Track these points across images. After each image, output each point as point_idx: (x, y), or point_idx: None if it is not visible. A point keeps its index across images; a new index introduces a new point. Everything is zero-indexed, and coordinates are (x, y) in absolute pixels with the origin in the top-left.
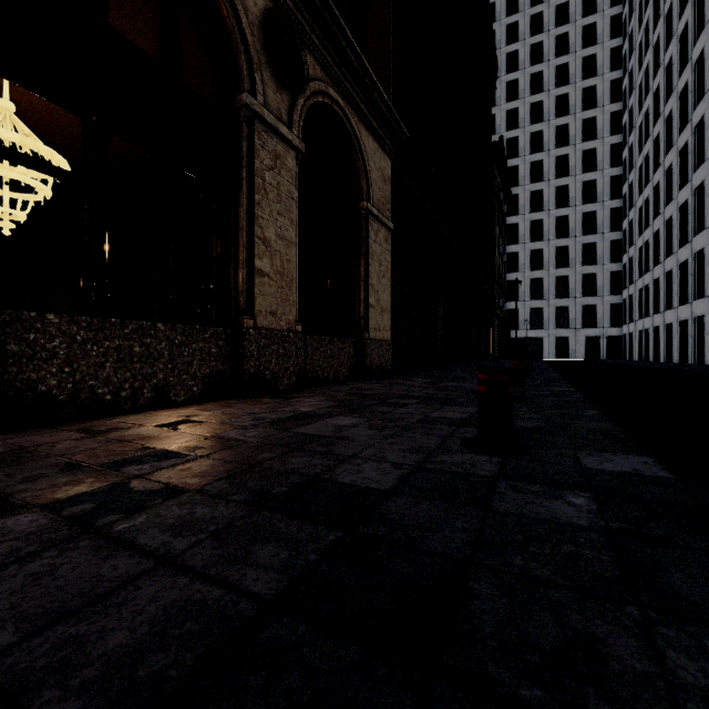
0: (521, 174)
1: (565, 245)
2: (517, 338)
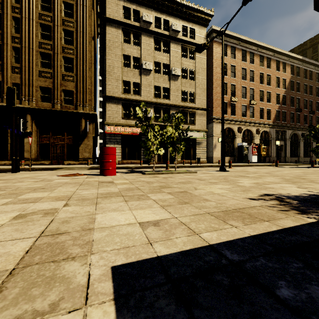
0: None
1: None
2: None
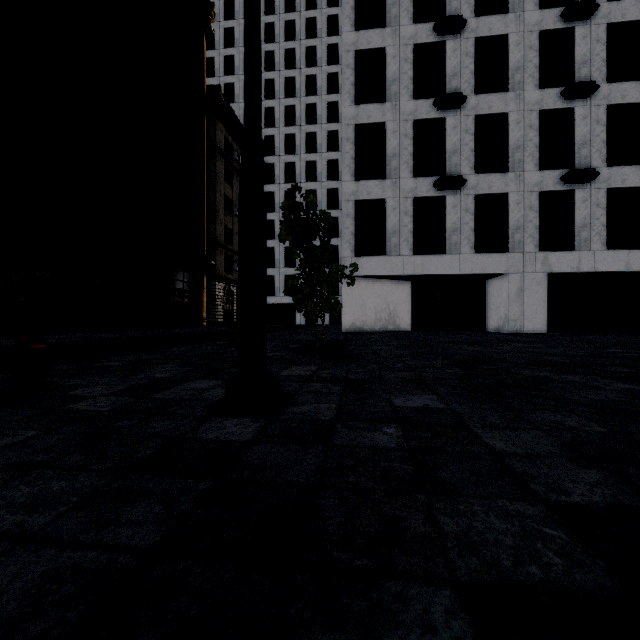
0: (277, 144)
1: (314, 217)
2: (275, 304)
